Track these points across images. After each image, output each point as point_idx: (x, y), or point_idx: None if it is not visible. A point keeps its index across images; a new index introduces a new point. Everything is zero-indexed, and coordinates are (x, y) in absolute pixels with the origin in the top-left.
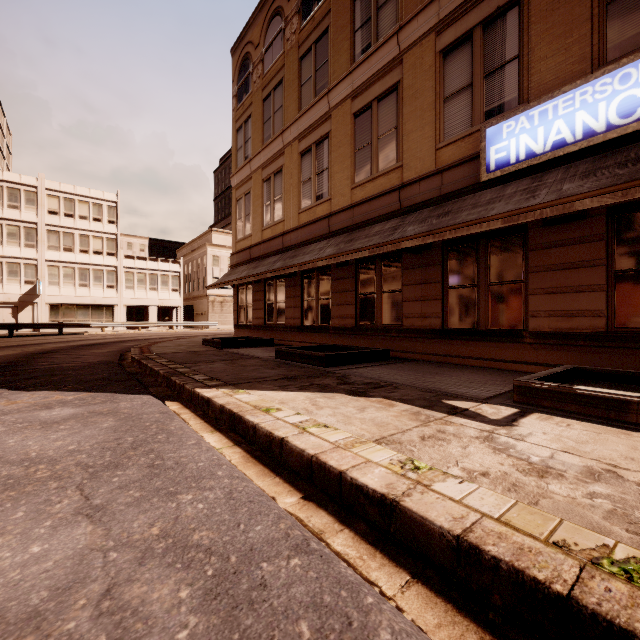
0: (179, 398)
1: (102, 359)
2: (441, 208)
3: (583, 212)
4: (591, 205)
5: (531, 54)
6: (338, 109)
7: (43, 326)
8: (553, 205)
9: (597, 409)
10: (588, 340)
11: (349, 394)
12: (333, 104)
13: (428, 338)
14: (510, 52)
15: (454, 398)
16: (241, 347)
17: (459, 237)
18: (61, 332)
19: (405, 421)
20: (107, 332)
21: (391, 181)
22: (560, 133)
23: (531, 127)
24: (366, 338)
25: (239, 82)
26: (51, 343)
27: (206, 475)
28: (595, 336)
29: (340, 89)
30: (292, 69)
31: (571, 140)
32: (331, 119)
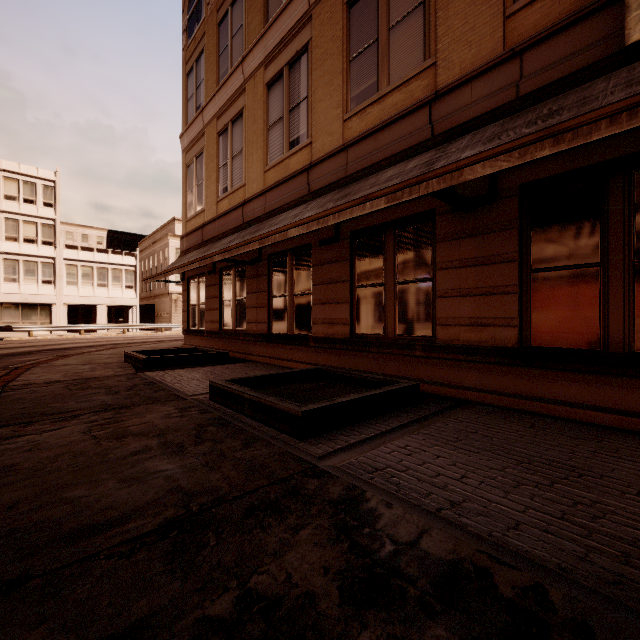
0: None
1: None
2: (528, 113)
3: None
4: None
5: None
6: (322, 2)
7: None
8: None
9: None
10: None
11: None
12: None
13: (487, 363)
14: None
15: None
16: (176, 366)
17: (560, 172)
18: None
19: None
20: (36, 337)
21: (413, 94)
22: None
23: None
24: (368, 357)
25: (190, 10)
26: None
27: None
28: None
29: None
30: None
31: None
32: (312, 21)
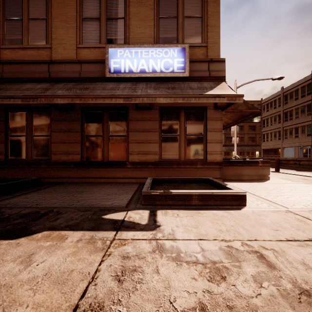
0: None
1: None
2: (81, 85)
3: (151, 106)
4: (163, 101)
5: (130, 21)
6: None
7: None
8: (148, 97)
9: (180, 201)
10: (153, 165)
11: (4, 237)
12: None
13: (71, 167)
14: (120, 13)
15: (108, 211)
16: None
17: (92, 106)
18: None
19: (87, 257)
20: None
21: (41, 55)
22: (143, 66)
23: (131, 57)
24: (17, 170)
25: None
26: None
27: None
28: (155, 163)
29: None
30: None
31: (148, 71)
32: None
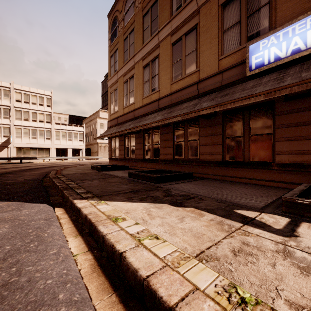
0: (65, 205)
1: (33, 177)
2: (222, 92)
3: None
4: None
5: (277, 0)
6: (163, 41)
7: (11, 159)
8: (299, 84)
9: None
10: None
11: (171, 204)
12: (161, 39)
13: (214, 166)
14: (264, 0)
15: (241, 208)
16: (111, 170)
17: (232, 109)
18: (21, 162)
19: (214, 231)
20: (45, 162)
21: (193, 79)
22: (297, 44)
23: (278, 42)
24: (179, 166)
25: (111, 32)
26: (12, 168)
27: (47, 299)
28: None
29: (164, 30)
30: (139, 22)
31: (304, 48)
32: (159, 47)
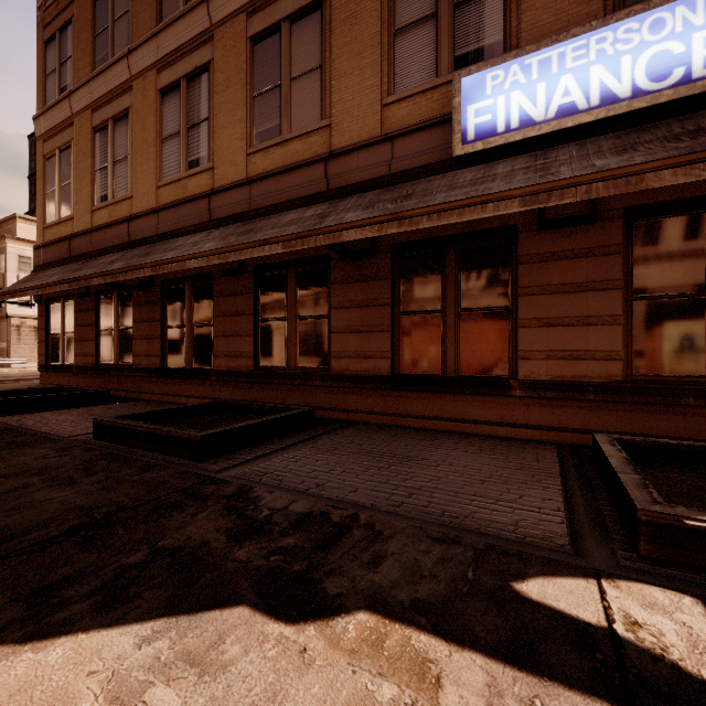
0: None
1: None
2: (395, 190)
3: (594, 212)
4: (674, 180)
5: None
6: (225, 27)
7: None
8: (612, 177)
9: None
10: (600, 393)
11: (268, 606)
12: (217, 18)
13: (370, 389)
14: None
15: (523, 563)
16: (37, 409)
17: (418, 239)
18: None
19: None
20: None
21: (312, 147)
22: (569, 94)
23: (528, 81)
24: (272, 388)
25: None
26: None
27: None
28: (609, 387)
29: None
30: None
31: (584, 106)
32: (213, 41)
